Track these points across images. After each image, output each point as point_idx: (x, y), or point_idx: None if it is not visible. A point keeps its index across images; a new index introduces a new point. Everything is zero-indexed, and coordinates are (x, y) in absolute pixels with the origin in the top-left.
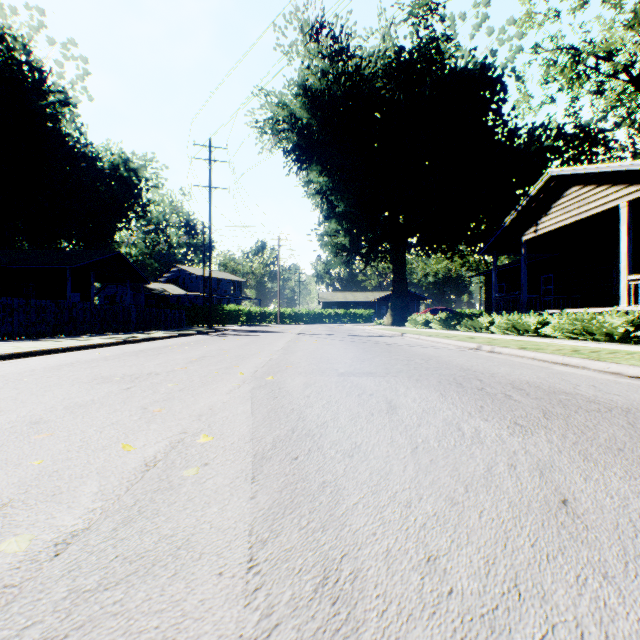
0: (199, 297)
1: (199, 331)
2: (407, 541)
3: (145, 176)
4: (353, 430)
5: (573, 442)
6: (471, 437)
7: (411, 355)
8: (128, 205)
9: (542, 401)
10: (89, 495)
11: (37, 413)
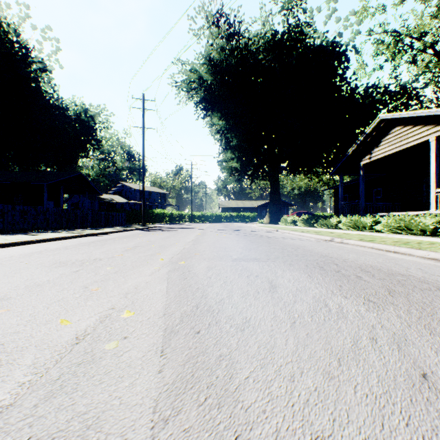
0: (136, 204)
1: (135, 228)
2: (294, 420)
3: (99, 120)
4: (244, 306)
5: (417, 317)
6: (336, 312)
7: (284, 245)
8: (87, 140)
9: (385, 281)
10: (22, 368)
11: (3, 291)
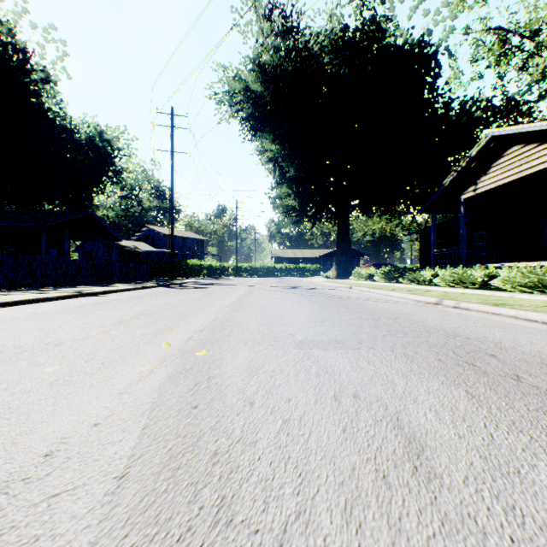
0: (166, 253)
1: (159, 284)
2: None
3: (118, 146)
4: None
5: None
6: None
7: (373, 312)
8: (103, 172)
9: None
10: None
11: None
